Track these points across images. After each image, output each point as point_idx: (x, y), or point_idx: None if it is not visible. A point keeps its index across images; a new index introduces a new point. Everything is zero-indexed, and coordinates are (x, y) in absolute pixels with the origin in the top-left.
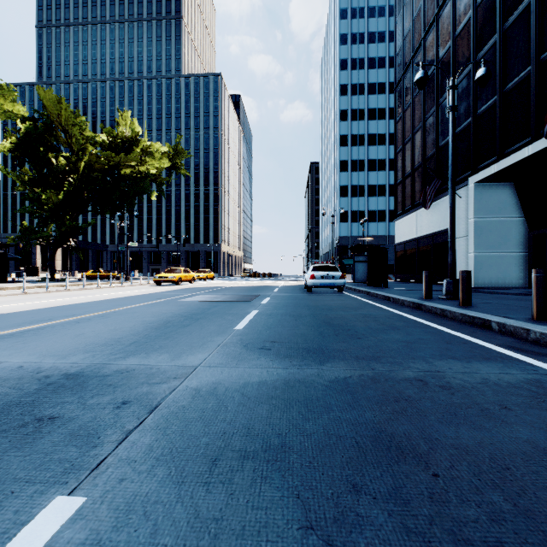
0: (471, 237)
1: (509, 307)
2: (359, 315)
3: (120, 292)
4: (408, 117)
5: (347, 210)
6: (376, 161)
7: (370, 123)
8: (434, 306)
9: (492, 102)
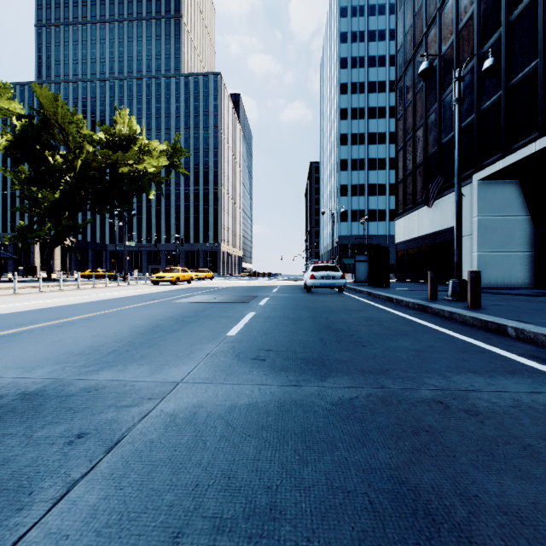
0: (475, 236)
1: (522, 309)
2: (362, 318)
3: (115, 293)
4: (410, 114)
5: (347, 209)
6: (376, 160)
7: (370, 122)
8: (441, 308)
9: (497, 97)
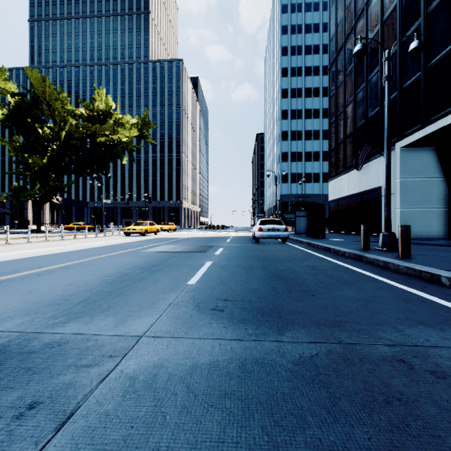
0: (397, 194)
1: (447, 259)
2: (306, 267)
3: (92, 243)
4: (341, 93)
5: (287, 173)
6: (312, 131)
7: (307, 100)
8: (376, 258)
9: (417, 77)
